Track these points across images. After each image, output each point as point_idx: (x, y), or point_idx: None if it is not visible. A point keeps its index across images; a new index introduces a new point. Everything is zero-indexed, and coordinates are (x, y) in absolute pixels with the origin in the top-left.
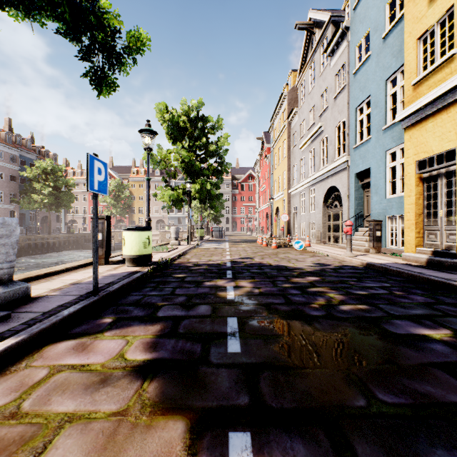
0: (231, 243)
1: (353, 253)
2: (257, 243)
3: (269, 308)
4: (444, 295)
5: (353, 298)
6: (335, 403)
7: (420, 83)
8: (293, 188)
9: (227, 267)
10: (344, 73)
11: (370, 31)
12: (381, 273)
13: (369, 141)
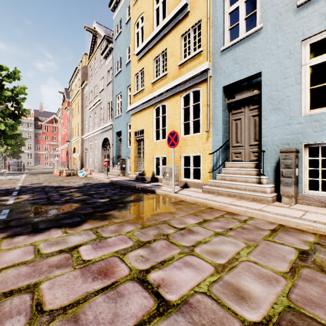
0: (29, 174)
1: (108, 176)
2: (54, 174)
3: (34, 203)
4: (126, 189)
5: (85, 195)
6: (42, 220)
7: (135, 96)
8: (85, 135)
9: (15, 190)
10: (112, 73)
11: (122, 57)
12: (114, 184)
13: (121, 116)
